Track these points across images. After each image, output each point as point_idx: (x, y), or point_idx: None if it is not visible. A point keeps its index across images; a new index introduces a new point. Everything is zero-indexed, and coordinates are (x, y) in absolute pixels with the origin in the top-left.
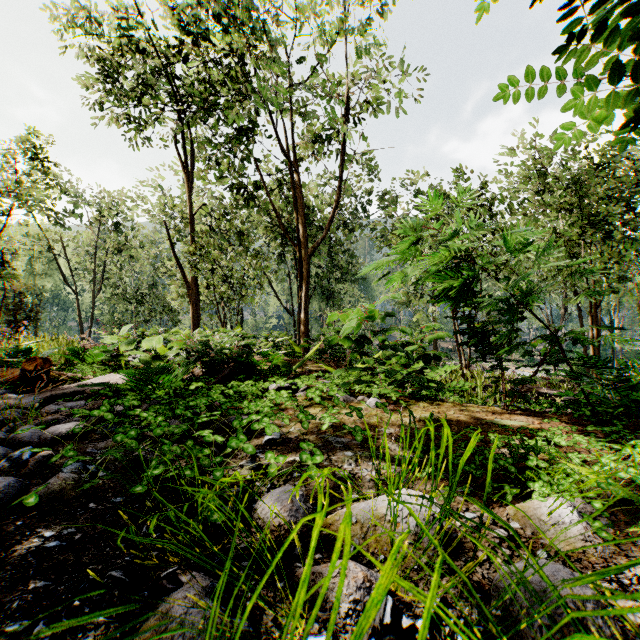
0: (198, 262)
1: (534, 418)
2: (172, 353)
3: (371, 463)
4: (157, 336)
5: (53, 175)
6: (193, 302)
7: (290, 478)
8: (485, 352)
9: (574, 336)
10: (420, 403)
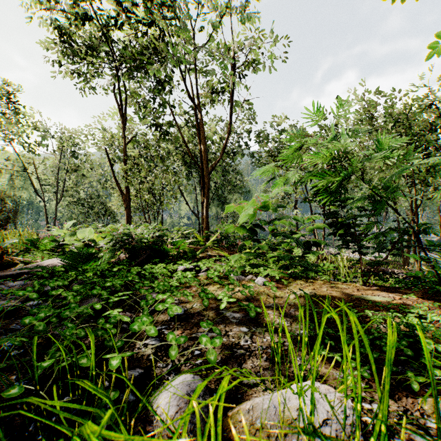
0: (129, 177)
1: (393, 294)
2: (103, 242)
3: (265, 339)
4: (90, 229)
5: (23, 114)
6: (126, 206)
7: (191, 357)
8: (350, 240)
9: (423, 227)
10: (297, 281)
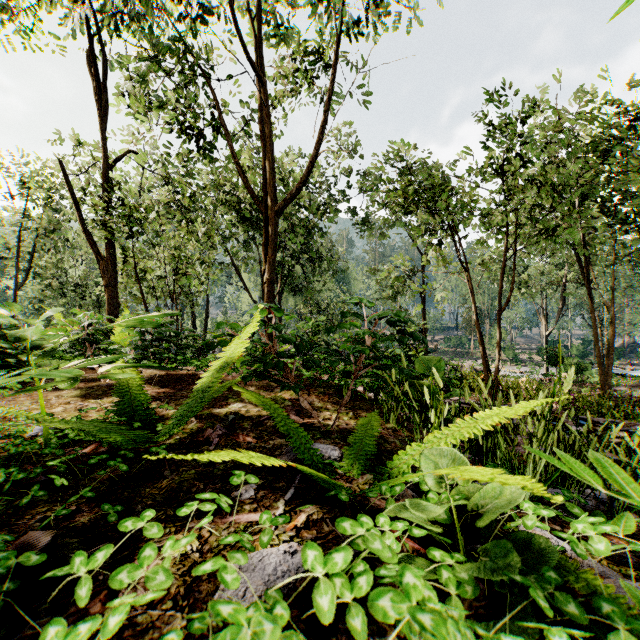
0: (109, 222)
1: None
2: None
3: None
4: None
5: None
6: (106, 283)
7: None
8: None
9: None
10: None
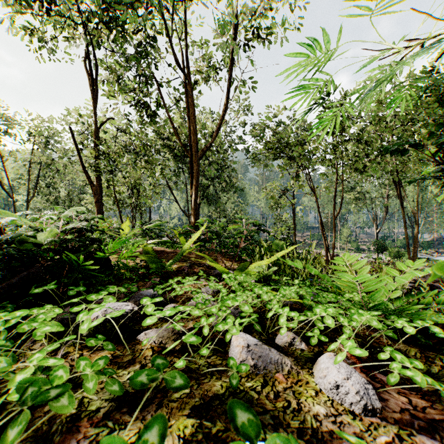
0: (99, 164)
1: None
2: None
3: None
4: None
5: None
6: (96, 200)
7: None
8: None
9: None
10: None
